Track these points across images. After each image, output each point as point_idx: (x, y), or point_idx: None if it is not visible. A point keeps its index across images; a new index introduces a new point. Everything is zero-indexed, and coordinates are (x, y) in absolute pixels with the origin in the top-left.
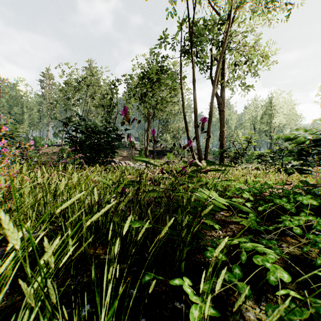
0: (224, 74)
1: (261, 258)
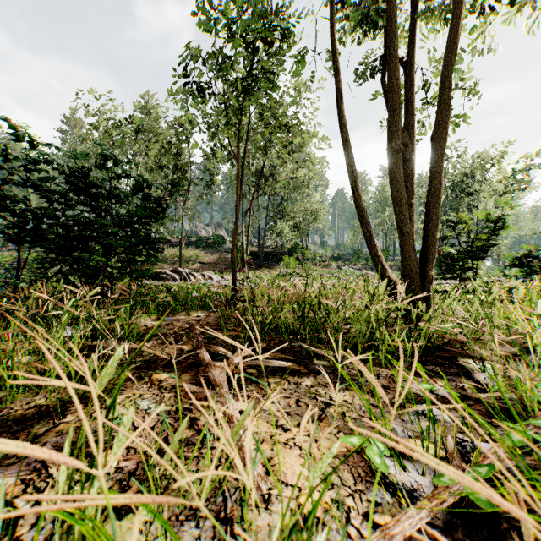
0: (414, 79)
1: None
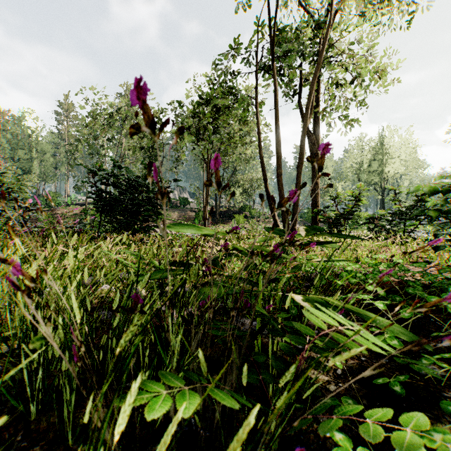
0: (319, 100)
1: None
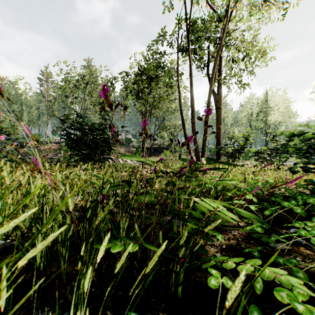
0: (221, 71)
1: (285, 292)
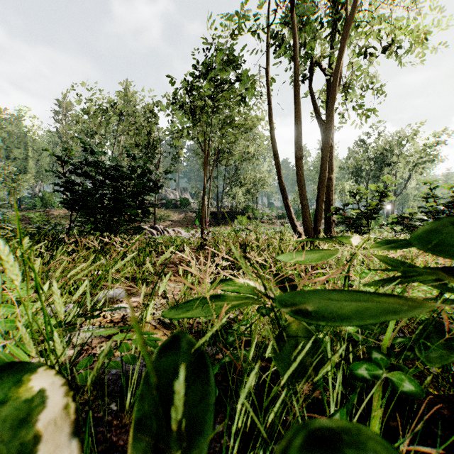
0: None
1: None
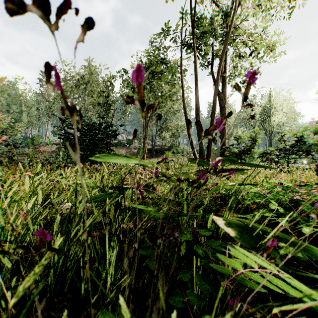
0: (225, 69)
1: None
